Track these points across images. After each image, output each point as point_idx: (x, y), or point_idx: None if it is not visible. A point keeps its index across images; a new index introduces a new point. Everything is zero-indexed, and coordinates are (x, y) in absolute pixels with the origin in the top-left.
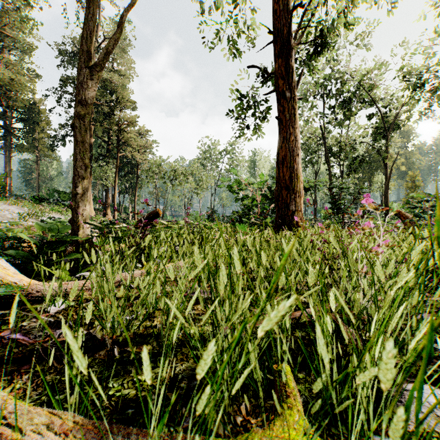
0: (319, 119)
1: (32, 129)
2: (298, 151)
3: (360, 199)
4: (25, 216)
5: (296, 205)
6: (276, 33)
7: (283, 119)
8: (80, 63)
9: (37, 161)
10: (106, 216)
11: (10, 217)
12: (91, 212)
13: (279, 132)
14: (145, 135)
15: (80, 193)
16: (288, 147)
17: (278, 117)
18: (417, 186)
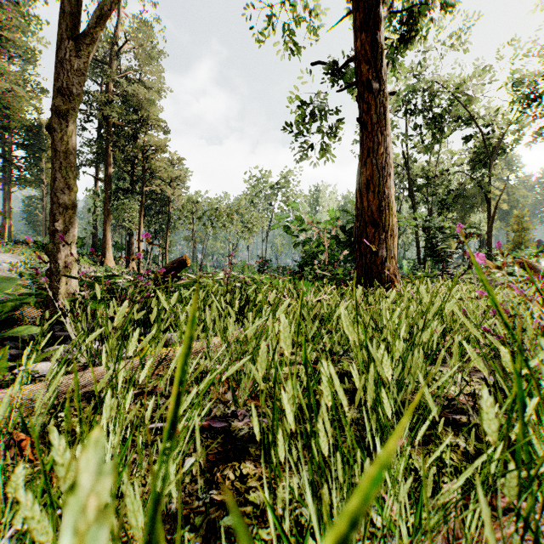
0: (401, 141)
1: (37, 158)
2: (390, 170)
3: (451, 245)
4: (18, 266)
5: (388, 249)
6: None
7: (368, 122)
8: (63, 33)
9: (44, 198)
10: (130, 267)
11: None
12: (110, 262)
13: (361, 142)
14: (179, 165)
15: (62, 230)
16: (375, 163)
17: (360, 119)
18: (525, 229)
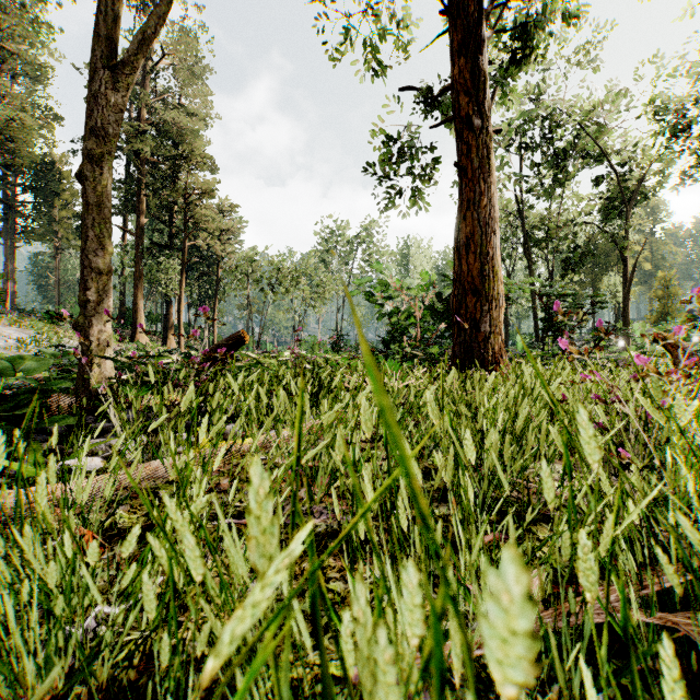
0: (514, 184)
1: (49, 204)
2: (495, 225)
3: (578, 316)
4: (28, 343)
5: (492, 322)
6: (454, 11)
7: (468, 166)
8: (95, 60)
9: (57, 255)
10: (168, 344)
11: (2, 345)
12: (143, 338)
13: (460, 191)
14: (230, 213)
15: (94, 300)
16: (477, 217)
17: (458, 164)
18: (672, 295)
